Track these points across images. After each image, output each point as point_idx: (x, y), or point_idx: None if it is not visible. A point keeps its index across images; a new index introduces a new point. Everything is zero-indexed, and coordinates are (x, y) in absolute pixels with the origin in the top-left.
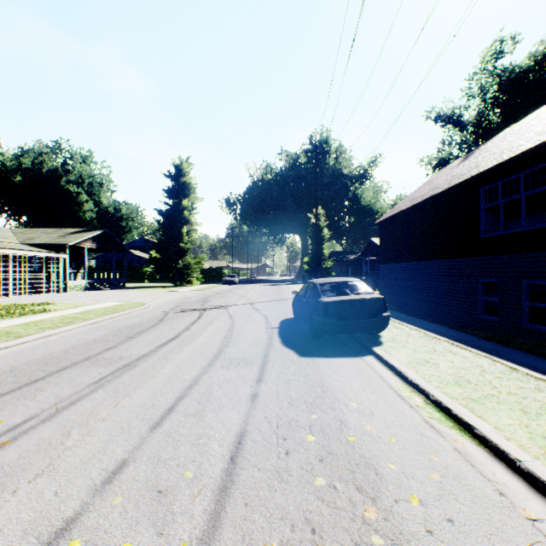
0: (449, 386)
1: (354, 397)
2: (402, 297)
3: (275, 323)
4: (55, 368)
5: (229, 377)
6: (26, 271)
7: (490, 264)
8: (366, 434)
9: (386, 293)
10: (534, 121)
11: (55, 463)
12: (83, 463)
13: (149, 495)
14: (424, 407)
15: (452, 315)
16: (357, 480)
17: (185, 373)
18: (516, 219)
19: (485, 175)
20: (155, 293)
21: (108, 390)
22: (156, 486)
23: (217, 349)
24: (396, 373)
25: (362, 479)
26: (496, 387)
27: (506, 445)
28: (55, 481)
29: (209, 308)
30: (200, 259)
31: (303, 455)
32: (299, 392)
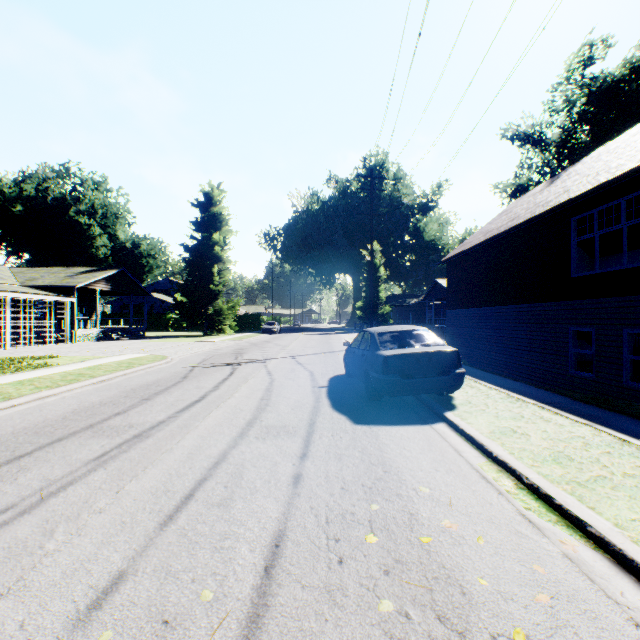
0: (546, 465)
1: (425, 479)
2: (474, 349)
3: (324, 381)
4: (48, 440)
5: (265, 452)
6: (27, 318)
7: (584, 310)
8: (444, 533)
9: (455, 344)
10: (635, 137)
11: (27, 577)
12: (65, 577)
13: (151, 628)
14: (516, 493)
15: (536, 370)
16: (437, 604)
17: (210, 446)
18: (610, 256)
19: (577, 201)
20: (180, 343)
21: (111, 469)
22: (161, 614)
23: (252, 414)
24: (476, 446)
25: (443, 601)
26: (606, 466)
27: (635, 552)
28: (22, 606)
29: (243, 362)
30: (233, 304)
31: (362, 565)
32: (354, 472)
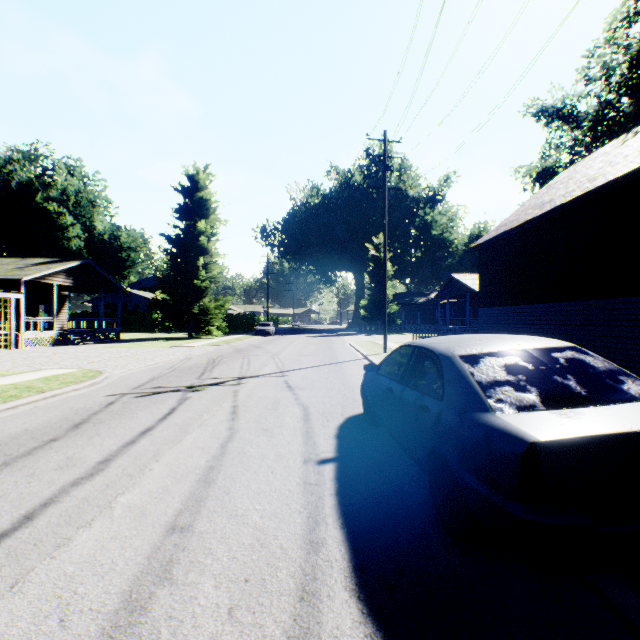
0: None
1: None
2: None
3: (327, 439)
4: None
5: None
6: None
7: None
8: None
9: None
10: None
11: None
12: None
13: None
14: None
15: None
16: None
17: None
18: None
19: None
20: (149, 349)
21: None
22: None
23: None
24: None
25: None
26: None
27: None
28: None
29: (206, 384)
30: (222, 302)
31: None
32: None
